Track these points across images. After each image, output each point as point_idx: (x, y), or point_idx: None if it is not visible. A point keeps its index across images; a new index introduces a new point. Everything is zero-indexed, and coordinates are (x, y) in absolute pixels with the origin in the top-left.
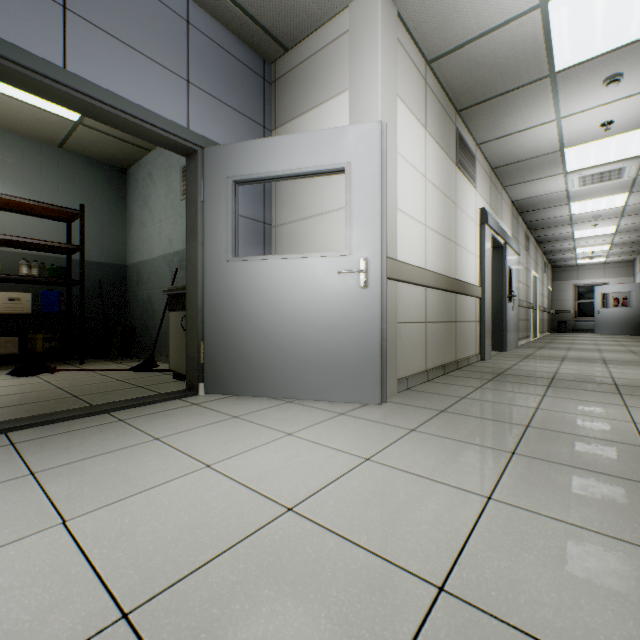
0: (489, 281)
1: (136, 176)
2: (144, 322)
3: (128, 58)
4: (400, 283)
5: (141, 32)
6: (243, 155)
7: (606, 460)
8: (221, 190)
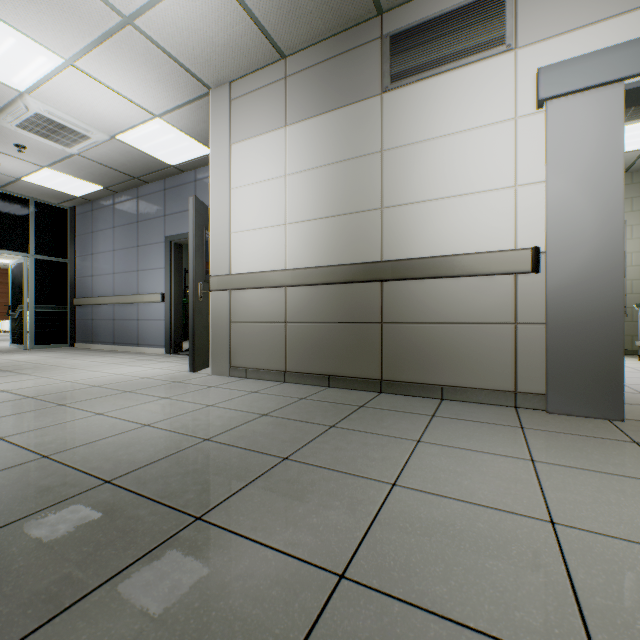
0: (605, 221)
1: None
2: None
3: None
4: (241, 290)
5: None
6: None
7: (65, 395)
8: None
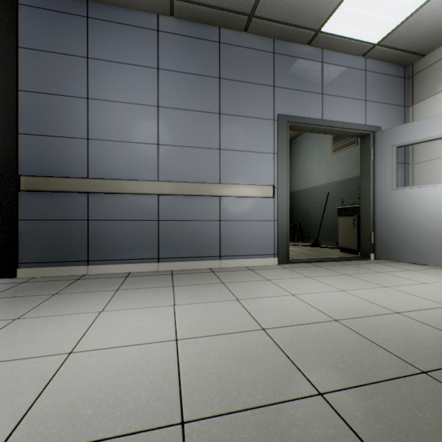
0: None
1: (296, 144)
2: (302, 222)
3: (341, 103)
4: None
5: (346, 88)
6: (403, 132)
7: None
8: (387, 152)
